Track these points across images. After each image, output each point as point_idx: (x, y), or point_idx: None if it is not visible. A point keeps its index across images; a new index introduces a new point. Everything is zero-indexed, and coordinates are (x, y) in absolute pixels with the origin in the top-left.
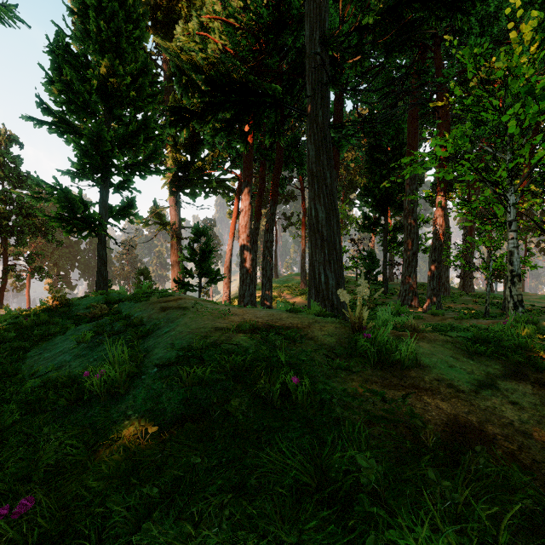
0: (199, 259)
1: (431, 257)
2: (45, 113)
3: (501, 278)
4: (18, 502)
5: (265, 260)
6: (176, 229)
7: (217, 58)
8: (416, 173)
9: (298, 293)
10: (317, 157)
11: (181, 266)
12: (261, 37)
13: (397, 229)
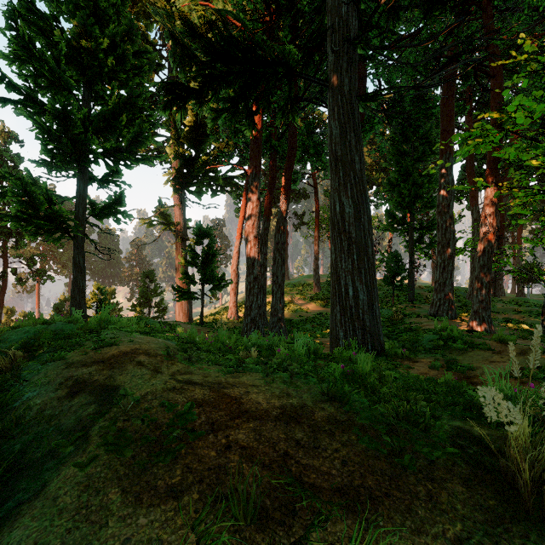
0: (201, 263)
1: (478, 262)
2: (9, 90)
3: (535, 281)
4: None
5: (275, 264)
6: (181, 229)
7: (216, 14)
8: (478, 152)
9: (311, 298)
10: (342, 136)
11: (182, 270)
12: (270, 3)
13: (425, 228)
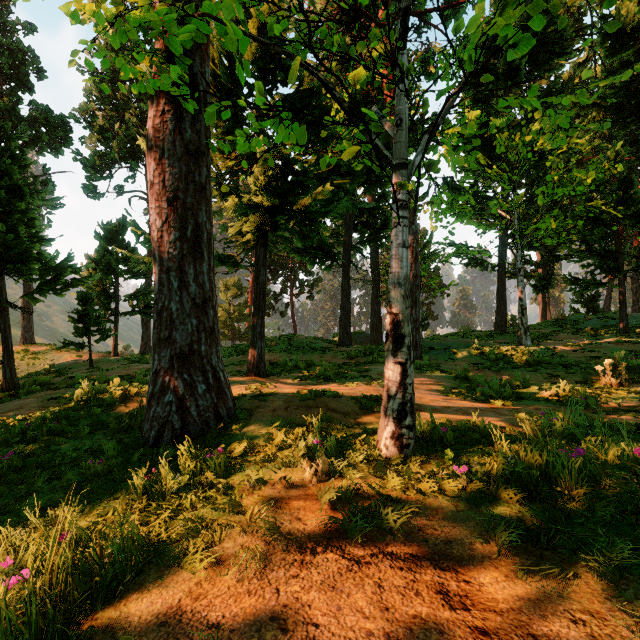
0: (588, 301)
1: None
2: None
3: None
4: (635, 325)
5: None
6: None
7: None
8: None
9: None
10: None
11: (570, 306)
12: None
13: None
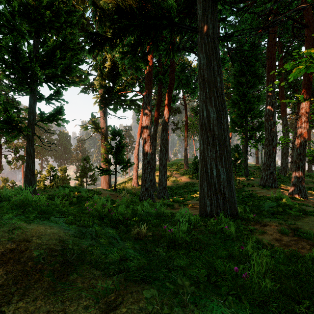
0: (114, 152)
1: (296, 151)
2: None
3: None
4: None
5: (161, 152)
6: (104, 131)
7: None
8: (309, 72)
9: (183, 172)
10: (208, 64)
11: (103, 156)
12: None
13: (255, 130)
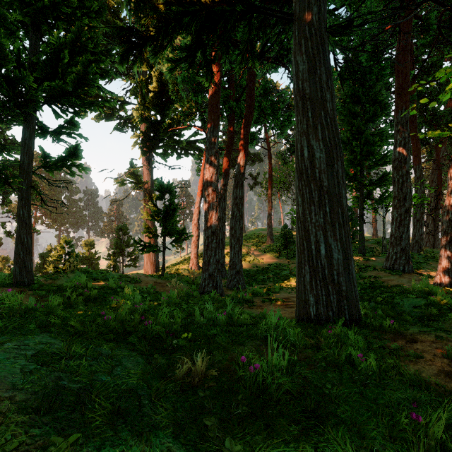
0: (162, 217)
1: (447, 215)
2: None
3: None
4: None
5: (234, 218)
6: (148, 187)
7: None
8: None
9: (265, 249)
10: (311, 71)
11: (145, 224)
12: None
13: (375, 184)
